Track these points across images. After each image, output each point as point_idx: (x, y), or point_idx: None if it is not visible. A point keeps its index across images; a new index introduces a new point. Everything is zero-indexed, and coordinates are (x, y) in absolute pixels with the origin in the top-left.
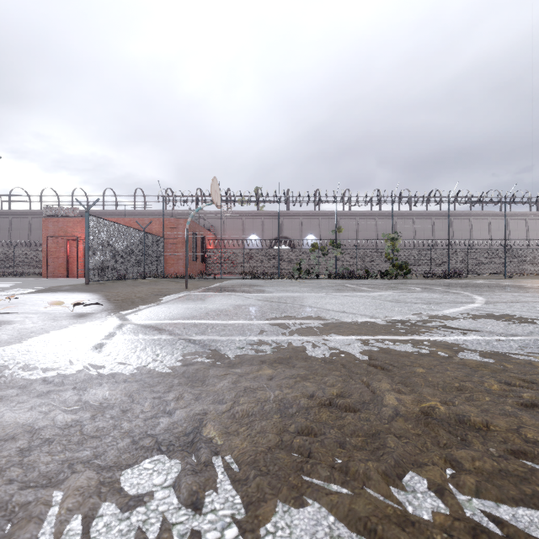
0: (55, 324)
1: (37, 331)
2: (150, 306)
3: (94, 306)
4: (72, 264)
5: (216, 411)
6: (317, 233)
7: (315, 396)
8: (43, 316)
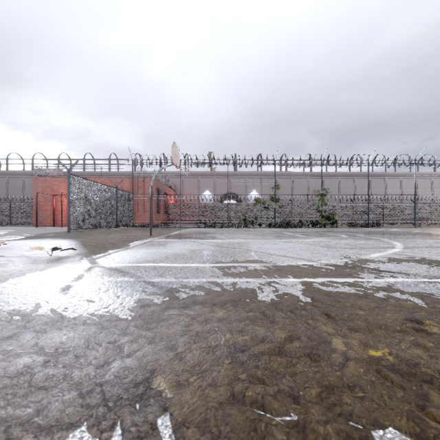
0: (33, 267)
1: (16, 273)
2: (118, 251)
3: (71, 251)
4: (58, 216)
5: (167, 357)
6: (259, 190)
7: (264, 340)
8: (24, 259)
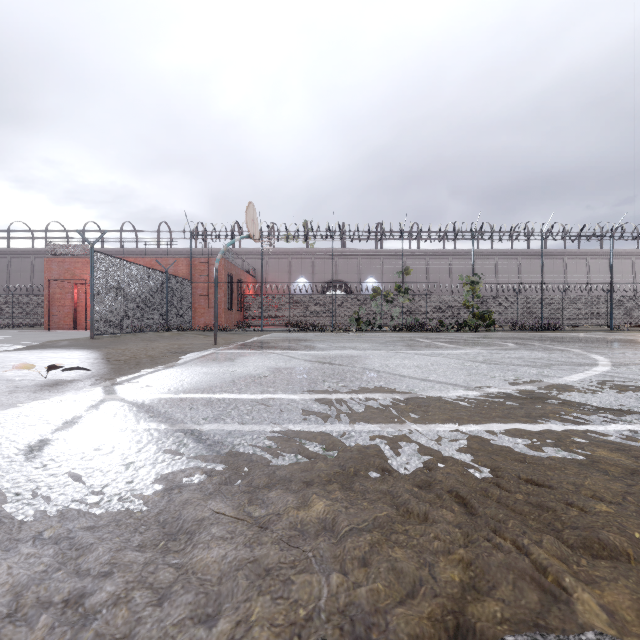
0: (5, 400)
1: None
2: (157, 371)
3: (82, 370)
4: (81, 314)
5: None
6: (379, 276)
7: (417, 592)
8: None
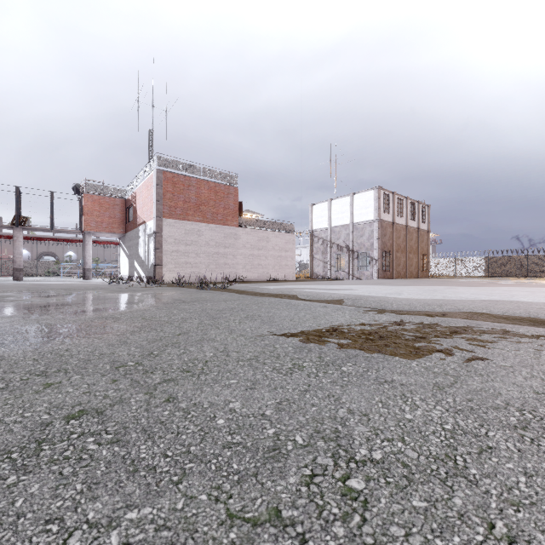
0: None
1: None
2: None
3: None
4: None
5: None
6: (76, 251)
7: None
8: None
